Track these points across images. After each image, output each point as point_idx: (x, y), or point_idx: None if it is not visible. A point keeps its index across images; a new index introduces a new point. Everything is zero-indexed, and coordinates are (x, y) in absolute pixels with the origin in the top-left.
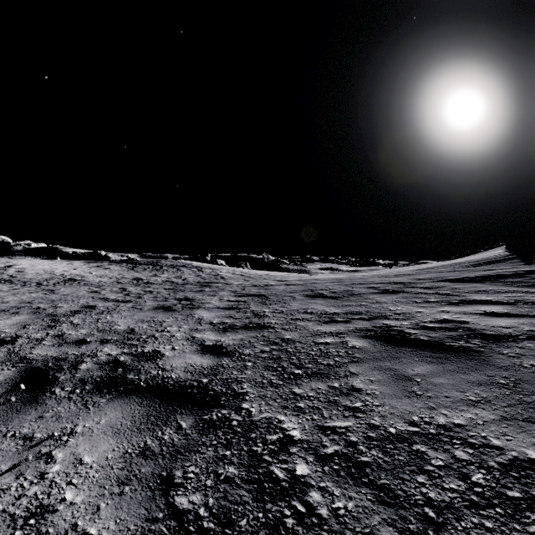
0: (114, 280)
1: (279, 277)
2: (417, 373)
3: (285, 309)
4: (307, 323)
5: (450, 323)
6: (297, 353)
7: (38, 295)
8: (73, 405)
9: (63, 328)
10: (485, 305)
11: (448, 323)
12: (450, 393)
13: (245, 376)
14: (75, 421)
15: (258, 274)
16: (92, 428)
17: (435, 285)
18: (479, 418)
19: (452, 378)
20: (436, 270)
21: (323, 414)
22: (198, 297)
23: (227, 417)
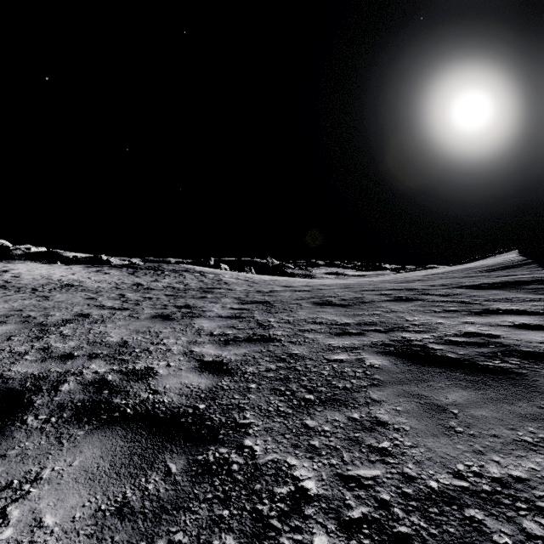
0: (113, 285)
1: (284, 282)
2: (452, 401)
3: (292, 319)
4: (316, 335)
5: (477, 336)
6: (307, 372)
7: (31, 302)
8: (45, 440)
9: (51, 339)
10: (512, 315)
11: (476, 337)
12: (499, 430)
13: (248, 402)
14: (43, 462)
15: (263, 279)
16: (62, 472)
17: (451, 292)
18: (543, 469)
19: (496, 409)
20: (449, 275)
21: (344, 457)
22: (199, 304)
23: (226, 458)
